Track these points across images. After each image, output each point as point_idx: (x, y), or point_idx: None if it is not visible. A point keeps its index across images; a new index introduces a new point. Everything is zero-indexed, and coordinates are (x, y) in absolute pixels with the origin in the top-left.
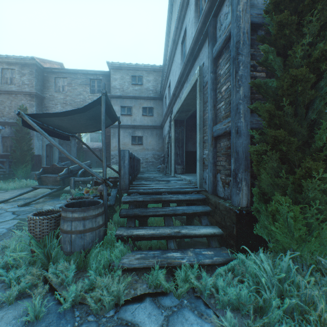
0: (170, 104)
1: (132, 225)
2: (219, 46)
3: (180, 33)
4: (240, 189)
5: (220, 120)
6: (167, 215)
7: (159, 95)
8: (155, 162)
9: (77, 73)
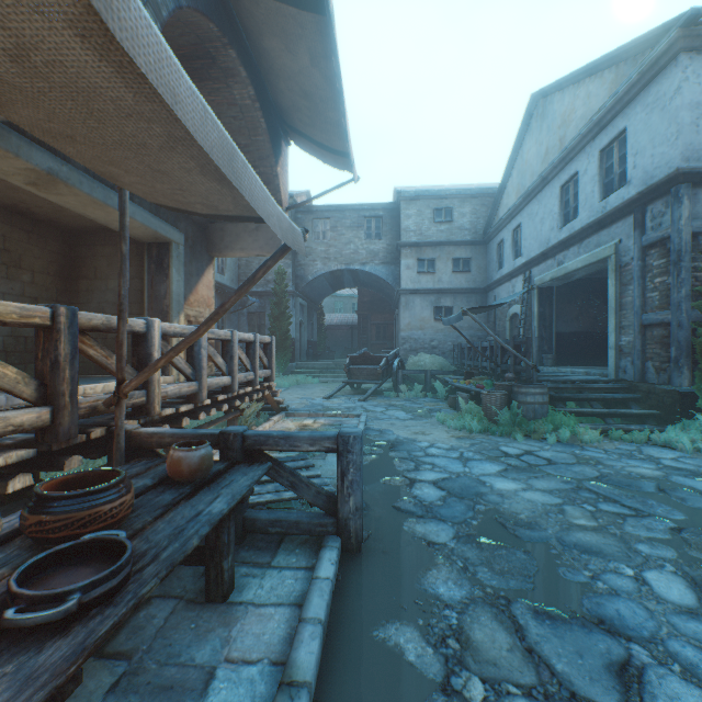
0: (527, 264)
1: (563, 406)
2: (653, 240)
3: (558, 173)
4: (682, 372)
5: (651, 309)
6: (594, 400)
7: (480, 237)
8: None
9: (345, 209)
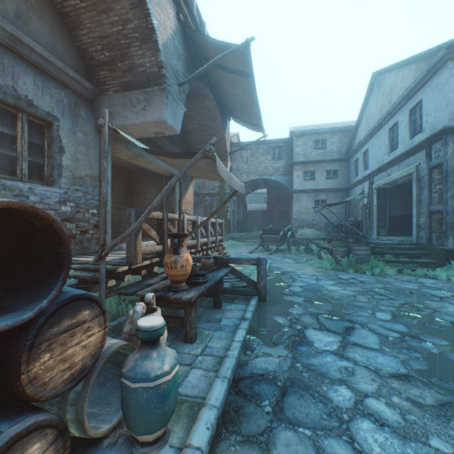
0: (370, 174)
1: (380, 257)
2: (434, 164)
3: (387, 121)
4: (448, 239)
5: (434, 203)
6: (399, 254)
7: (344, 156)
8: None
9: (260, 143)
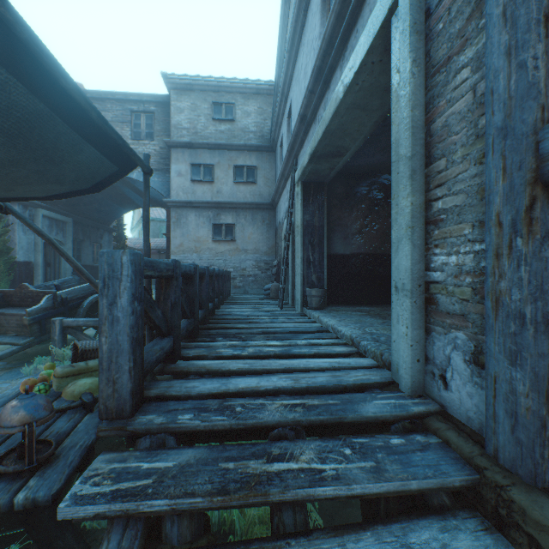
0: (292, 149)
1: None
2: None
3: None
4: None
5: None
6: None
7: (268, 143)
8: (259, 277)
9: (106, 99)
